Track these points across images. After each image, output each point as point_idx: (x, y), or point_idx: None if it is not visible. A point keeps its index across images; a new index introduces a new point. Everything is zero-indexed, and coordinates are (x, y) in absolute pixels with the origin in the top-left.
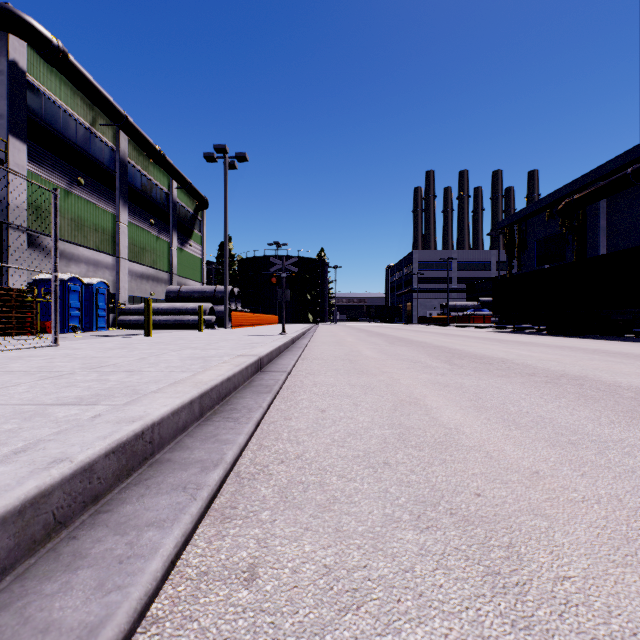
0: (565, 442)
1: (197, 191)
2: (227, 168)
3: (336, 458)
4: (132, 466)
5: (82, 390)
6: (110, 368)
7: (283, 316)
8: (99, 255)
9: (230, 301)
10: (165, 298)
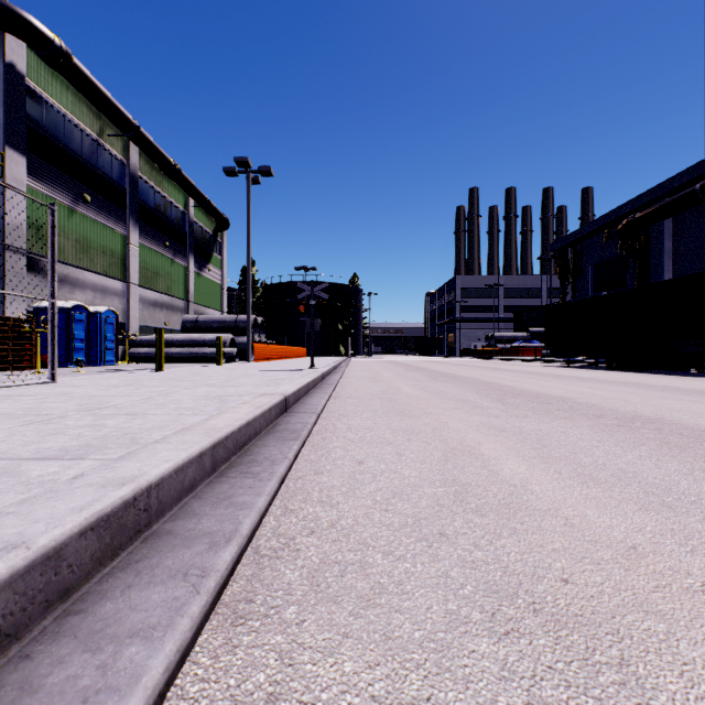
0: (659, 504)
1: (216, 210)
2: (249, 183)
3: (379, 527)
4: (119, 543)
5: (70, 439)
6: (109, 410)
7: (312, 348)
8: (107, 280)
9: (253, 332)
10: (181, 328)
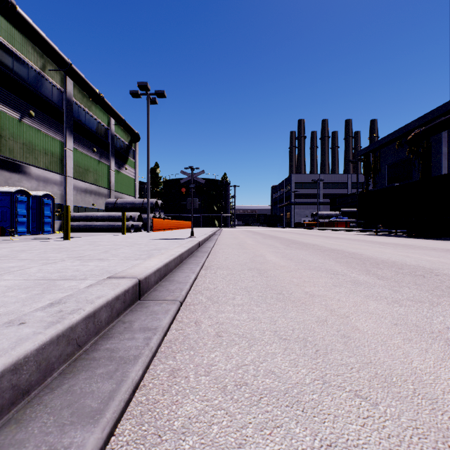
0: None
1: (130, 127)
2: (149, 102)
3: None
4: None
5: None
6: None
7: (192, 222)
8: (48, 173)
9: (155, 210)
10: (104, 208)
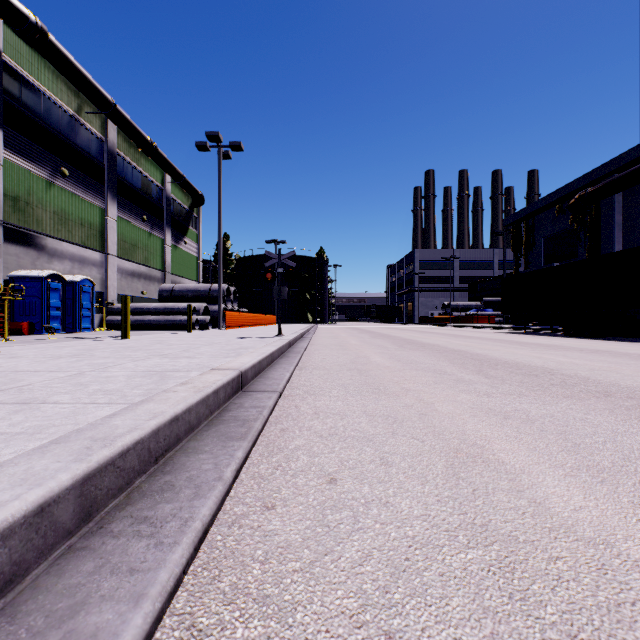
0: None
1: (192, 186)
2: (220, 158)
3: None
4: None
5: None
6: (4, 395)
7: (279, 316)
8: (85, 251)
9: (226, 300)
10: (158, 297)
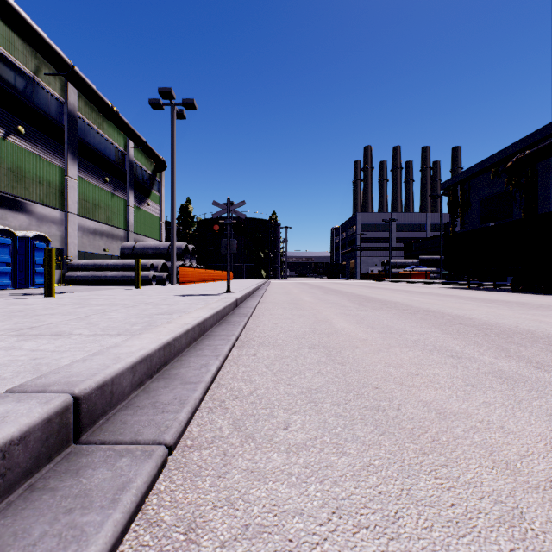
0: None
1: (154, 152)
2: (174, 115)
3: None
4: None
5: None
6: None
7: (228, 271)
8: (44, 209)
9: (185, 257)
10: (120, 254)
